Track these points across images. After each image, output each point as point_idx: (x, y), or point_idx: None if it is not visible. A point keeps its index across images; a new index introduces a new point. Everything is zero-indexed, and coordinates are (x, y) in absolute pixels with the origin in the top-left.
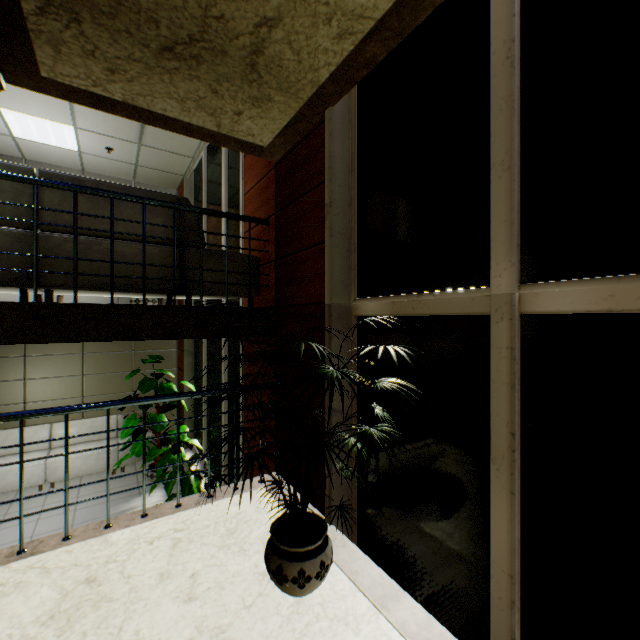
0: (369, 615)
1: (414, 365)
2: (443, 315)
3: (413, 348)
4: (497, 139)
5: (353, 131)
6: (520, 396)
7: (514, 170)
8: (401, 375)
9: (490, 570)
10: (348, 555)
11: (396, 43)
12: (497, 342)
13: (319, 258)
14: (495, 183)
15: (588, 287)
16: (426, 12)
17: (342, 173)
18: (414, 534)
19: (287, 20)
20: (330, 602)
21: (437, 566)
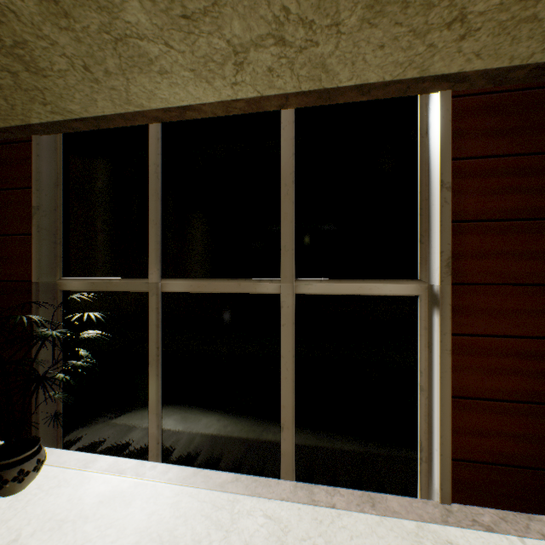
0: (77, 475)
1: (108, 321)
2: (126, 291)
3: (106, 313)
4: (152, 208)
5: (59, 157)
6: (162, 330)
7: (159, 226)
8: (99, 328)
9: (149, 417)
10: (57, 456)
11: (96, 129)
12: (152, 305)
13: (25, 245)
14: (151, 229)
15: (185, 282)
16: (115, 126)
17: (49, 186)
18: (108, 422)
19: (7, 91)
20: (46, 483)
21: (122, 432)
